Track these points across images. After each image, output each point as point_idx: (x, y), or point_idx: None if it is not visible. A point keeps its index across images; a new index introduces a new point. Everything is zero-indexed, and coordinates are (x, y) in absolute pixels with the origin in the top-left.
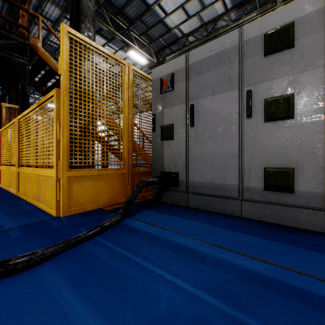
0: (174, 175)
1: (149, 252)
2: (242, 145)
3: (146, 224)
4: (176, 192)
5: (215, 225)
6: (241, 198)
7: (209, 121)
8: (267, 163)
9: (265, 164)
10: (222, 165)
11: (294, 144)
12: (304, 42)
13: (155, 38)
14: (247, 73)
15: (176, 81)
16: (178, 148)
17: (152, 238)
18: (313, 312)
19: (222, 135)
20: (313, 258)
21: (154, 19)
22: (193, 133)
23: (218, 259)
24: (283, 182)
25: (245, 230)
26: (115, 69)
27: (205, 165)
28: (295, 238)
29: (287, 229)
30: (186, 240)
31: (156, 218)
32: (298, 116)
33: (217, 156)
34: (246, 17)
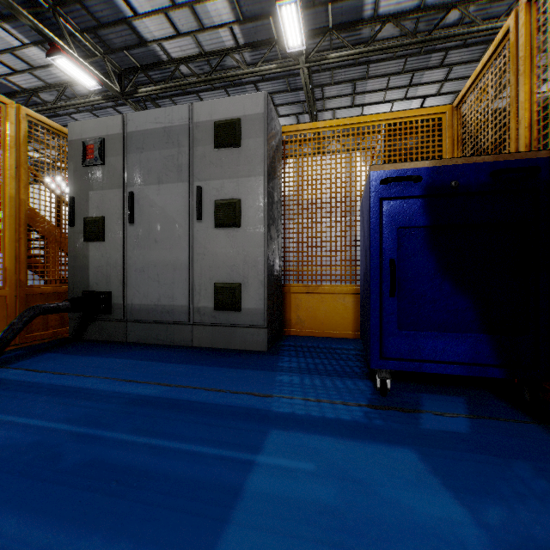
0: (105, 296)
1: (9, 402)
2: (193, 255)
3: (31, 372)
4: (110, 322)
5: (145, 360)
6: (192, 323)
7: (155, 219)
8: (217, 278)
9: (215, 278)
10: (170, 280)
11: (241, 257)
12: (249, 145)
13: (116, 48)
14: (198, 164)
15: (109, 152)
16: (112, 254)
17: (27, 387)
18: (171, 413)
19: (170, 240)
20: (224, 374)
21: (111, 12)
22: (133, 234)
23: (113, 392)
24: (230, 299)
25: (180, 360)
26: (22, 80)
27: (149, 281)
28: (229, 360)
29: (231, 353)
30: (85, 381)
31: (57, 362)
32: (244, 224)
33: (164, 268)
34: (265, 64)
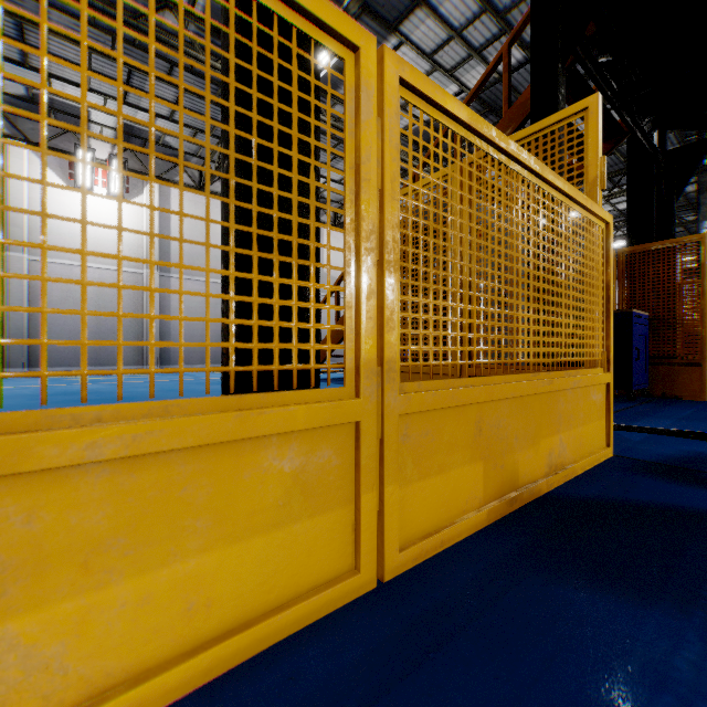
0: None
1: None
2: None
3: None
4: None
5: None
6: None
7: None
8: None
9: None
10: None
11: None
12: None
13: None
14: None
15: None
16: None
17: None
18: None
19: None
20: None
21: None
22: None
23: None
24: None
25: None
26: None
27: None
28: None
29: None
30: None
31: None
32: None
33: None
34: None
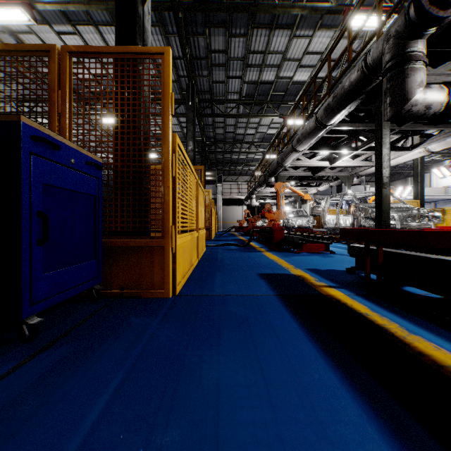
0: None
1: None
2: None
3: None
4: None
5: None
6: None
7: None
8: None
9: None
10: None
11: None
12: None
13: None
14: None
15: None
16: None
17: None
18: None
19: None
20: None
21: None
22: None
23: None
24: None
25: None
26: None
27: None
28: None
29: None
30: None
31: None
32: None
33: None
34: None
